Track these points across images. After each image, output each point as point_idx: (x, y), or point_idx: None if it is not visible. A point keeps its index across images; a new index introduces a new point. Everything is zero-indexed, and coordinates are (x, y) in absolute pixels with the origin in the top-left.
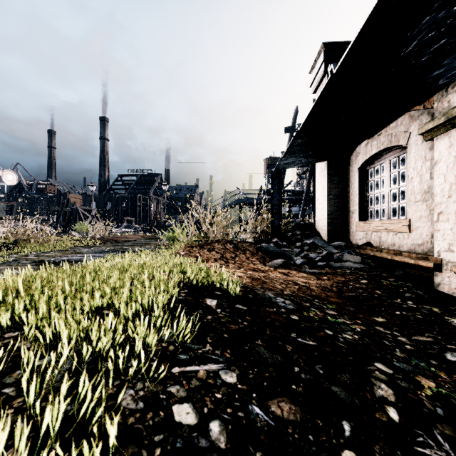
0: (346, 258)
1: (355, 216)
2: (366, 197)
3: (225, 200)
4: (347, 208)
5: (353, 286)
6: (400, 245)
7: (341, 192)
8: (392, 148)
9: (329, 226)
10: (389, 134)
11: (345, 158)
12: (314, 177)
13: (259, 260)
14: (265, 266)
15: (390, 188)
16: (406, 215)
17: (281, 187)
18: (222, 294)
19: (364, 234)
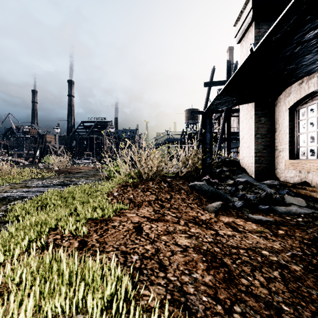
0: (289, 201)
1: (284, 155)
2: (296, 136)
3: (157, 139)
4: (273, 146)
5: None
6: None
7: (268, 132)
8: None
9: (256, 163)
10: None
11: (272, 99)
12: (227, 121)
13: (196, 202)
14: (204, 210)
15: None
16: None
17: (211, 127)
18: None
19: (297, 172)
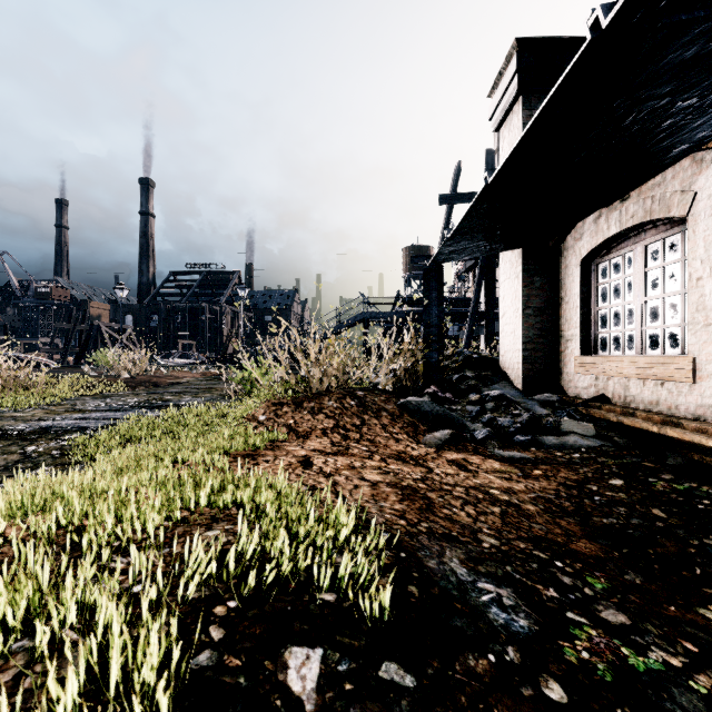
0: (567, 428)
1: (574, 347)
2: (594, 313)
3: (341, 314)
4: (557, 332)
5: (602, 495)
6: (670, 405)
7: (547, 304)
8: (649, 224)
9: (526, 363)
10: (647, 197)
11: (555, 244)
12: (487, 276)
13: (406, 431)
14: (418, 444)
15: (646, 297)
16: (680, 348)
17: (441, 295)
18: (338, 603)
19: (592, 379)
